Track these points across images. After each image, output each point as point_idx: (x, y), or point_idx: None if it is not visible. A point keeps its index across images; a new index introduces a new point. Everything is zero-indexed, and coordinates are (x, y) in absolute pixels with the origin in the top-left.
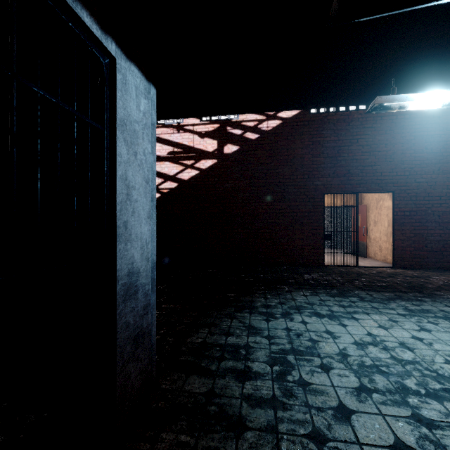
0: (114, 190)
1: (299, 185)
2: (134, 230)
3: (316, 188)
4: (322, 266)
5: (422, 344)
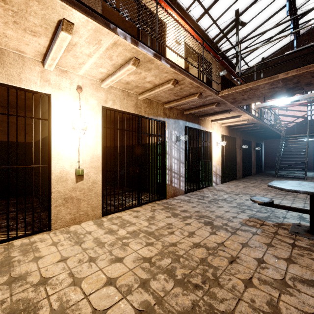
0: (262, 153)
1: (303, 144)
2: (263, 157)
3: (310, 144)
4: (312, 170)
5: (308, 173)
